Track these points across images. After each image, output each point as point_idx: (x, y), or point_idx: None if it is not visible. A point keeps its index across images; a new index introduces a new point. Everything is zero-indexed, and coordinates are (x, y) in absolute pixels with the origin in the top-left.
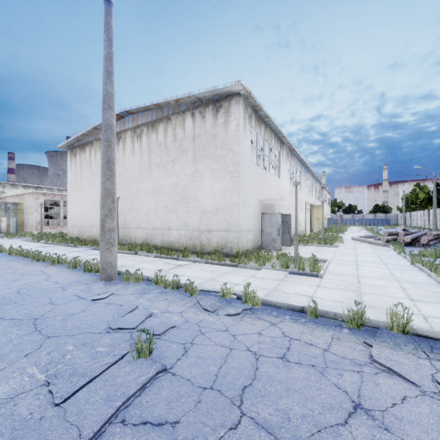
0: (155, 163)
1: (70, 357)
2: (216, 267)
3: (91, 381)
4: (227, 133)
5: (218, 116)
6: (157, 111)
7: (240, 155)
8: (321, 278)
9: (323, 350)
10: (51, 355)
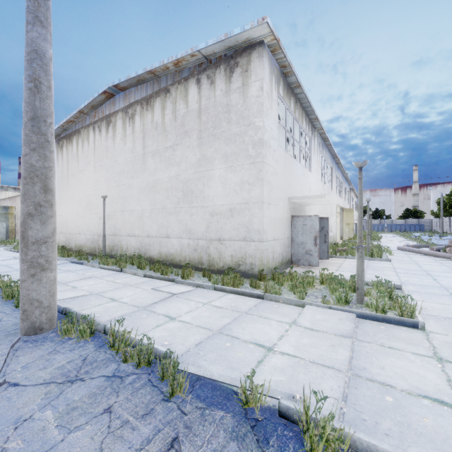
0: (151, 150)
1: None
2: (230, 299)
3: None
4: (245, 100)
5: (233, 79)
6: (152, 83)
7: (264, 132)
8: (424, 332)
9: None
10: None
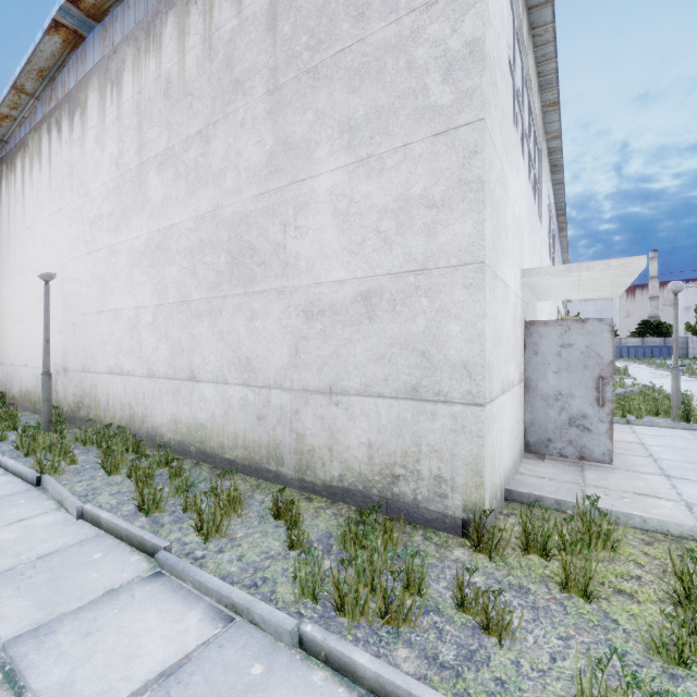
0: (155, 153)
1: None
2: None
3: None
4: None
5: None
6: None
7: (485, 17)
8: None
9: None
10: None
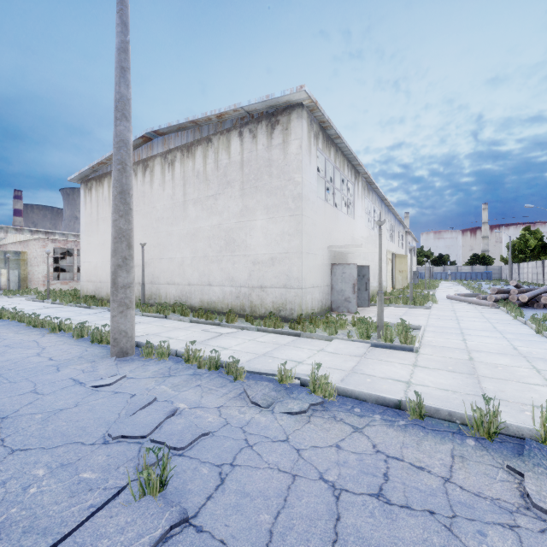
0: (192, 198)
1: (35, 491)
2: (272, 337)
3: (57, 545)
4: (285, 157)
5: (274, 135)
6: (194, 131)
7: (303, 187)
8: (417, 353)
9: (442, 480)
10: (7, 486)
